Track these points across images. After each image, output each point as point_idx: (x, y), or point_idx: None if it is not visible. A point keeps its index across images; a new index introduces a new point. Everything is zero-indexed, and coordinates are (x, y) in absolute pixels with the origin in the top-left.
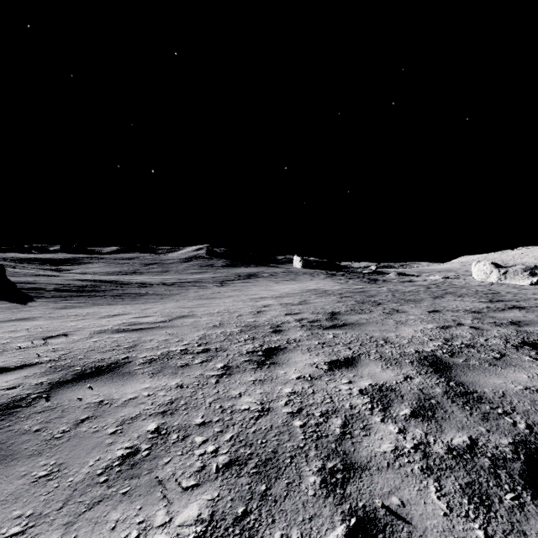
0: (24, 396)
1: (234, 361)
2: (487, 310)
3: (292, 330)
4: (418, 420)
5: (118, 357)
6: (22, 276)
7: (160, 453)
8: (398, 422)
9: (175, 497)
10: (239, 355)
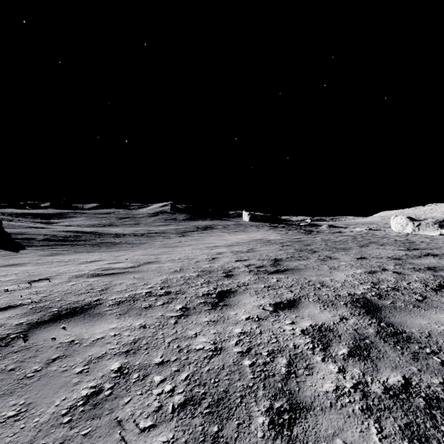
0: (5, 336)
1: (192, 303)
2: (406, 257)
3: (241, 275)
4: (355, 360)
5: (91, 299)
6: (16, 228)
7: (122, 392)
8: (338, 361)
9: (132, 438)
10: (196, 297)
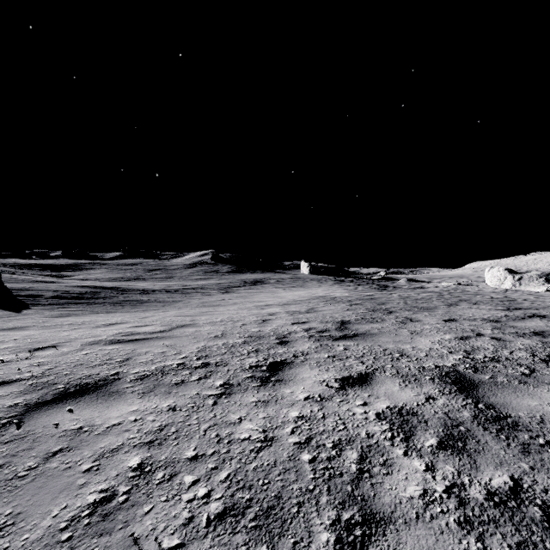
0: None
1: (236, 378)
2: (506, 319)
3: (299, 341)
4: (447, 454)
5: (108, 373)
6: (19, 283)
7: (141, 498)
8: (424, 456)
9: None
10: (242, 370)
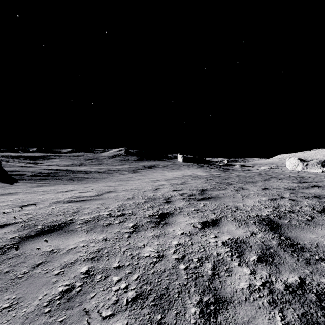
0: (2, 246)
1: (141, 222)
2: (298, 188)
3: (177, 201)
4: (263, 264)
5: (66, 219)
6: (12, 167)
7: (89, 289)
8: (250, 266)
9: (96, 324)
10: (144, 217)
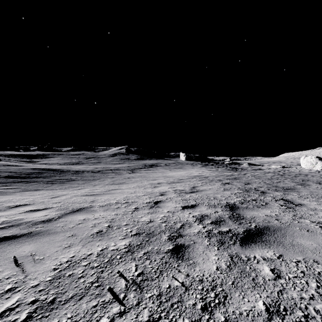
0: None
1: None
2: None
3: (199, 247)
4: None
5: None
6: None
7: None
8: None
9: None
10: None
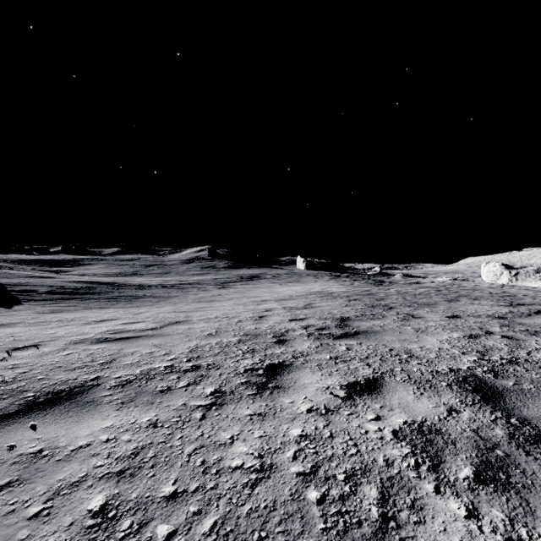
0: None
1: (228, 384)
2: (511, 315)
3: (298, 340)
4: (489, 490)
5: (87, 377)
6: (15, 278)
7: None
8: (462, 494)
9: None
10: (235, 374)
